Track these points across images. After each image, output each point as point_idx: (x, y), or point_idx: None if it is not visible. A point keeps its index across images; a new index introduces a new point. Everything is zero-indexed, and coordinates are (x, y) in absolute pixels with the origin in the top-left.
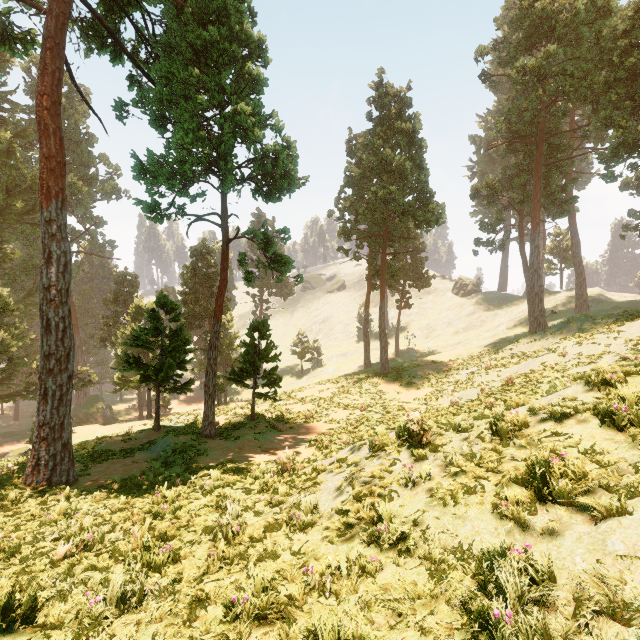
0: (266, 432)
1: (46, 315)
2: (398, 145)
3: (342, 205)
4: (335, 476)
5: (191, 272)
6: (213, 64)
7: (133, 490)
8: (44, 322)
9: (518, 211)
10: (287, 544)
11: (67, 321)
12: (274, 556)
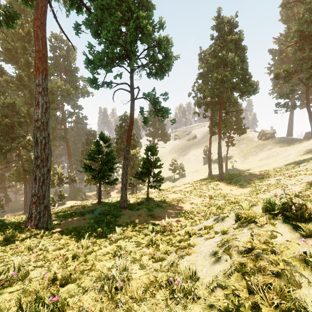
0: (154, 207)
1: (36, 135)
2: (229, 49)
3: (196, 88)
4: (206, 241)
5: (119, 128)
6: (125, 0)
7: (75, 235)
8: (35, 139)
9: (305, 84)
10: None
11: (47, 139)
12: None
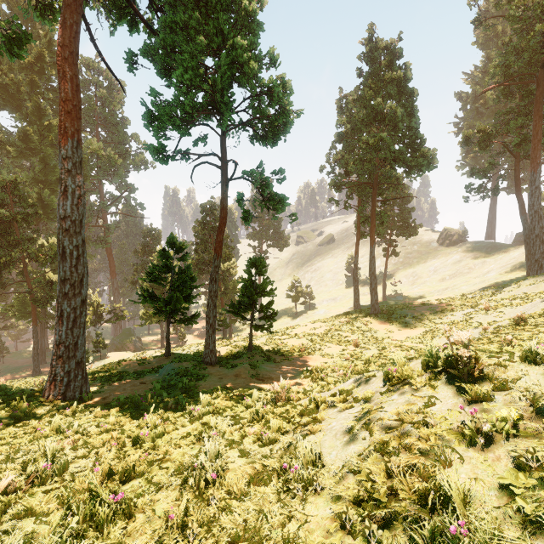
0: (262, 362)
1: (62, 243)
2: (388, 95)
3: (333, 158)
4: (340, 413)
5: (201, 225)
6: (213, 14)
7: (131, 410)
8: (60, 250)
9: (514, 154)
10: (277, 517)
11: (81, 250)
12: (257, 538)
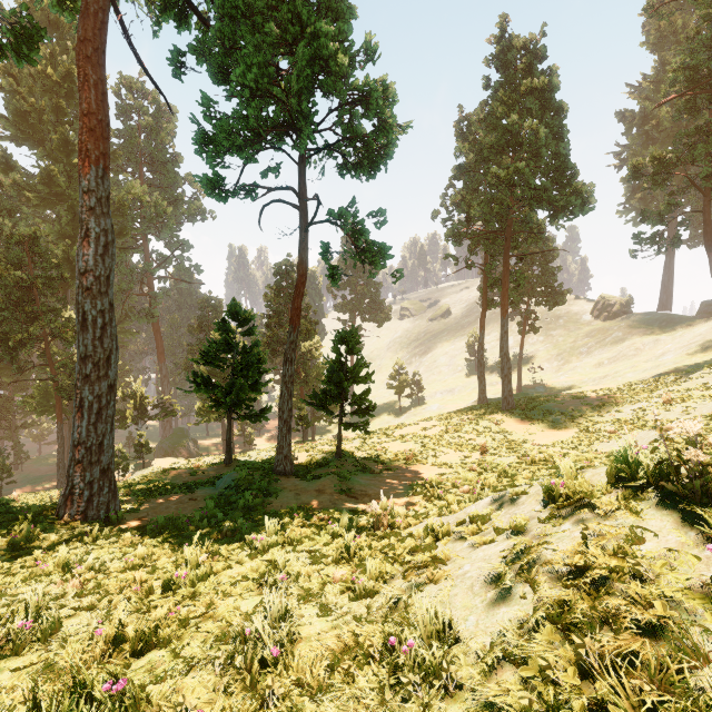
0: (355, 473)
1: (82, 307)
2: (527, 111)
3: (450, 200)
4: (474, 550)
5: (275, 292)
6: None
7: (171, 536)
8: (80, 316)
9: (702, 190)
10: None
11: (107, 316)
12: None
